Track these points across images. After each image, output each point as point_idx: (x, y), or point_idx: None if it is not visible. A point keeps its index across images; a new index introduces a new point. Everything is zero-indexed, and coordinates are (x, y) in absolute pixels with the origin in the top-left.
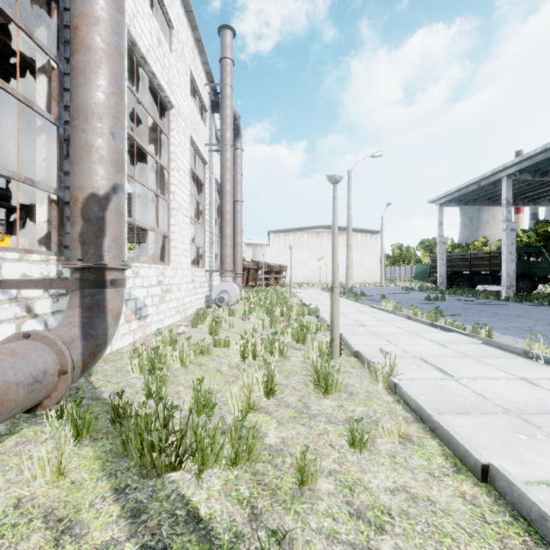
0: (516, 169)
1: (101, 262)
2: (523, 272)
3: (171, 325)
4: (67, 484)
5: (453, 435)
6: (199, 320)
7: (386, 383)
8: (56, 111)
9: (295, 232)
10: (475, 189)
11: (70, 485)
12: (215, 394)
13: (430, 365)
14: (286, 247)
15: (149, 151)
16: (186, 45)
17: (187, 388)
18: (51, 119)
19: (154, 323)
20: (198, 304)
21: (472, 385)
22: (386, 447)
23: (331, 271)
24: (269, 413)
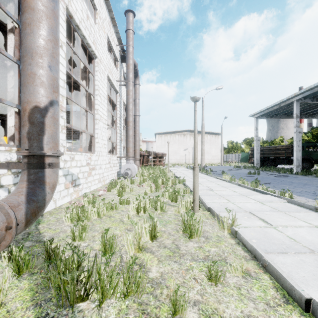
0: (302, 96)
1: (41, 151)
2: (305, 157)
3: (95, 189)
4: (3, 313)
5: (280, 273)
6: (112, 186)
7: (229, 230)
8: (17, 55)
9: (170, 134)
10: (277, 108)
11: (6, 313)
12: (117, 237)
13: (256, 217)
14: (165, 142)
15: (81, 83)
16: (105, 20)
17: (100, 234)
18: (14, 60)
19: (84, 189)
20: (112, 177)
21: (285, 231)
22: (233, 280)
23: (192, 157)
24: (152, 253)
